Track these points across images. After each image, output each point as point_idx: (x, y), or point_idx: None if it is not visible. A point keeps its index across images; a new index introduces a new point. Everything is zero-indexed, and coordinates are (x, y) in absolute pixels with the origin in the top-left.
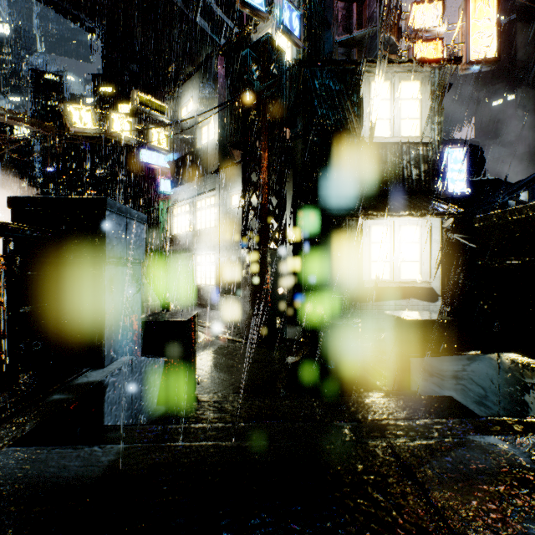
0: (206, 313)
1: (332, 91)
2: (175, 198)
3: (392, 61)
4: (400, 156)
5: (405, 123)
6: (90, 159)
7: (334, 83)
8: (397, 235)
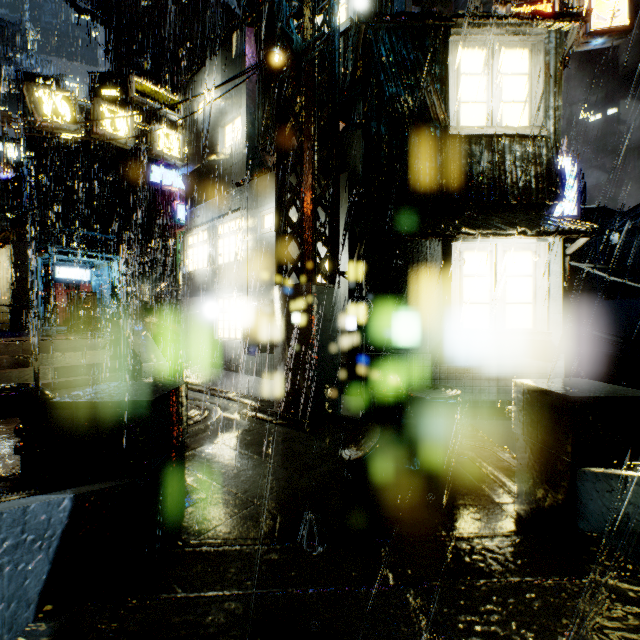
0: (229, 378)
1: (405, 61)
2: (190, 223)
3: (492, 15)
4: (502, 155)
5: (508, 108)
6: (89, 180)
7: (408, 49)
8: (501, 265)
